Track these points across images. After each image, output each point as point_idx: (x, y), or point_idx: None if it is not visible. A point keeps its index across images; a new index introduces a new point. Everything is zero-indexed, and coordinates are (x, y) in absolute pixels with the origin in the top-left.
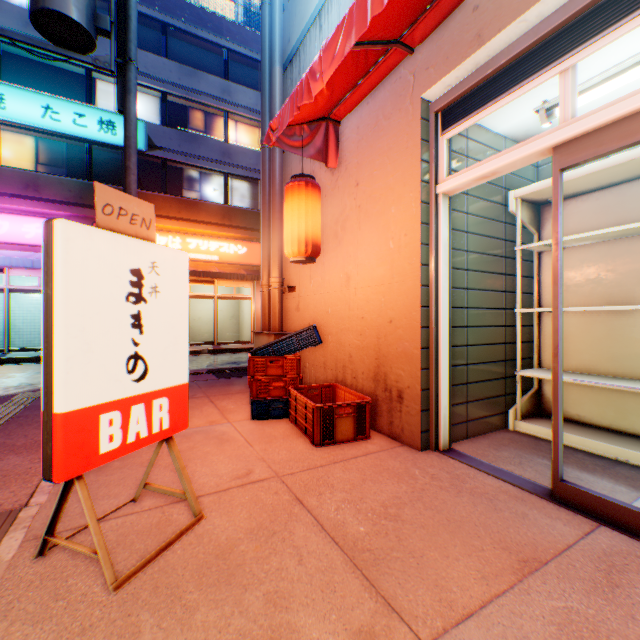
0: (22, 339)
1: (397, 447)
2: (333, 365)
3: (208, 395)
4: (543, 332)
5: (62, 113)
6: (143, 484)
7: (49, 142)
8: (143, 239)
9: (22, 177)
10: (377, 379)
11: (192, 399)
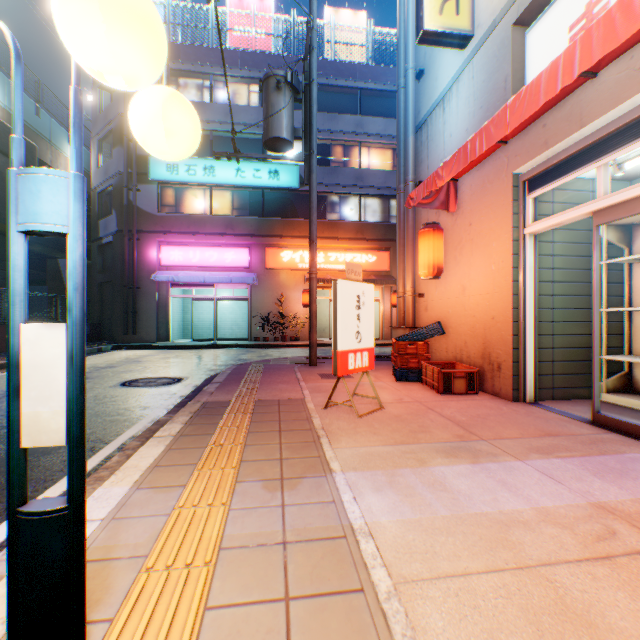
0: (219, 333)
1: (495, 399)
2: (452, 349)
3: None
4: (633, 327)
5: (246, 171)
6: (353, 393)
7: (238, 193)
8: (358, 281)
9: (224, 221)
10: (483, 357)
11: None
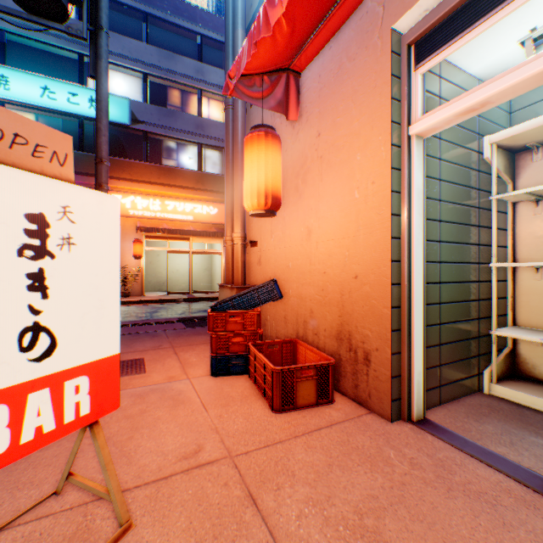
0: None
1: (364, 415)
2: (294, 320)
3: (173, 346)
4: (518, 288)
5: (58, 93)
6: (66, 475)
7: (47, 118)
8: (53, 177)
9: None
10: (340, 338)
11: (157, 350)
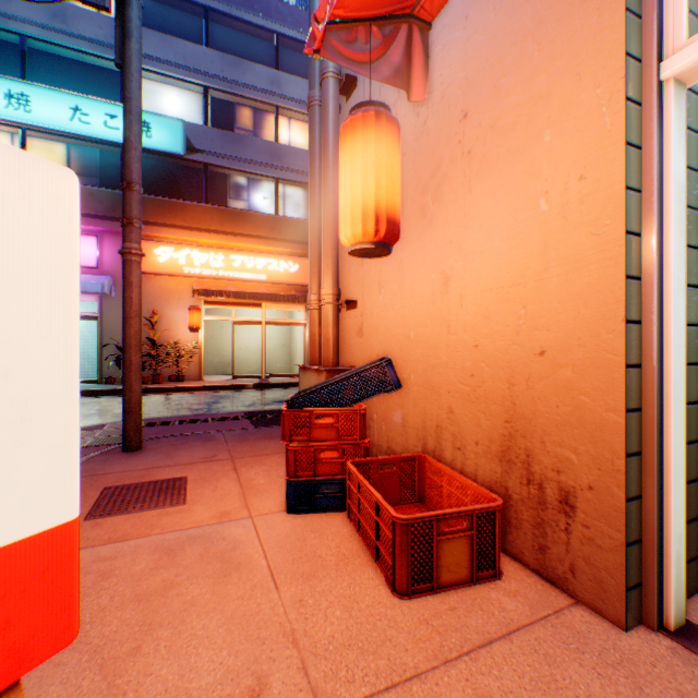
0: None
1: (567, 611)
2: (418, 422)
3: (233, 456)
4: None
5: (92, 115)
6: None
7: (79, 149)
8: None
9: None
10: (508, 459)
11: (208, 463)
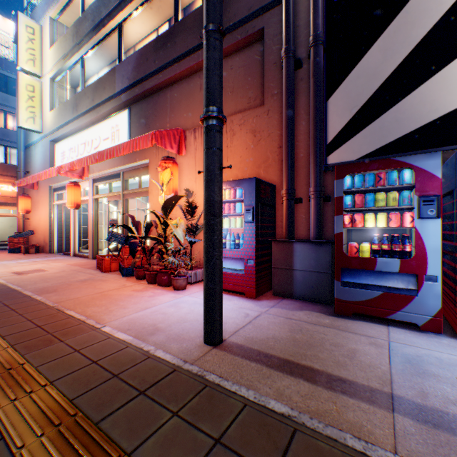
0: None
1: (46, 254)
2: (38, 240)
3: None
4: None
5: None
6: None
7: None
8: None
9: None
10: (45, 241)
11: None
